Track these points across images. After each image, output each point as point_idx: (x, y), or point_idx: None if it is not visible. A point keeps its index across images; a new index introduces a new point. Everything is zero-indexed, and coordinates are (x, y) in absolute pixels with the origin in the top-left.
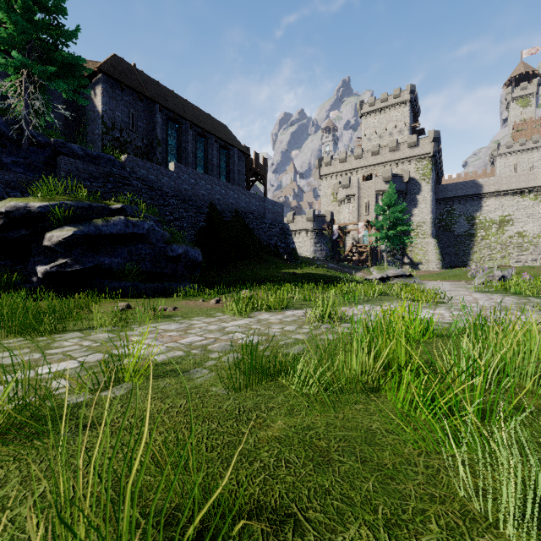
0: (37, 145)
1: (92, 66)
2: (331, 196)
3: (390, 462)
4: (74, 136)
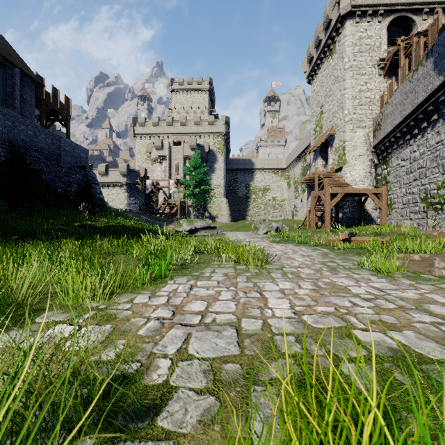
0: None
1: None
2: (145, 154)
3: None
4: None
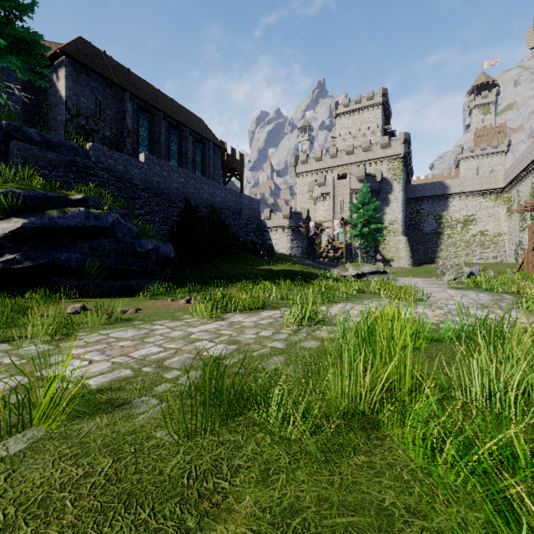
0: None
1: (55, 48)
2: (307, 194)
3: None
4: (34, 122)
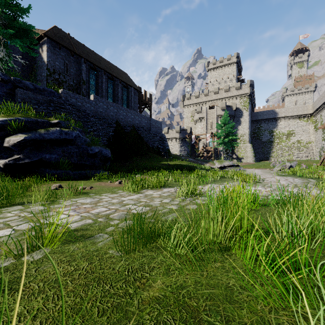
0: (2, 81)
1: (40, 33)
2: (190, 118)
3: (249, 321)
4: (29, 77)
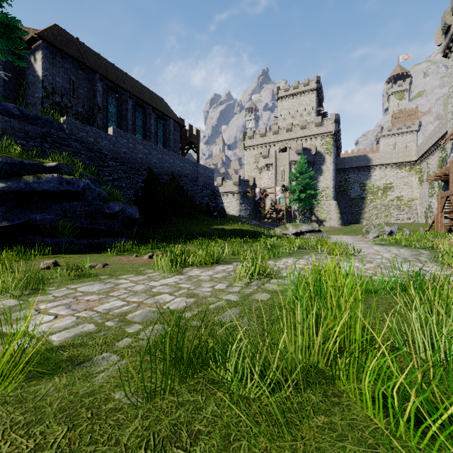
0: None
1: (33, 33)
2: (254, 164)
3: None
4: (14, 98)
